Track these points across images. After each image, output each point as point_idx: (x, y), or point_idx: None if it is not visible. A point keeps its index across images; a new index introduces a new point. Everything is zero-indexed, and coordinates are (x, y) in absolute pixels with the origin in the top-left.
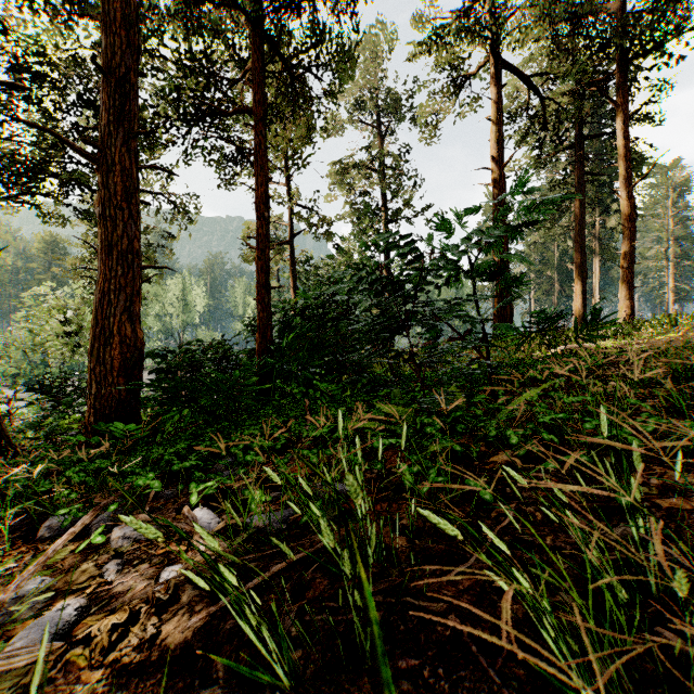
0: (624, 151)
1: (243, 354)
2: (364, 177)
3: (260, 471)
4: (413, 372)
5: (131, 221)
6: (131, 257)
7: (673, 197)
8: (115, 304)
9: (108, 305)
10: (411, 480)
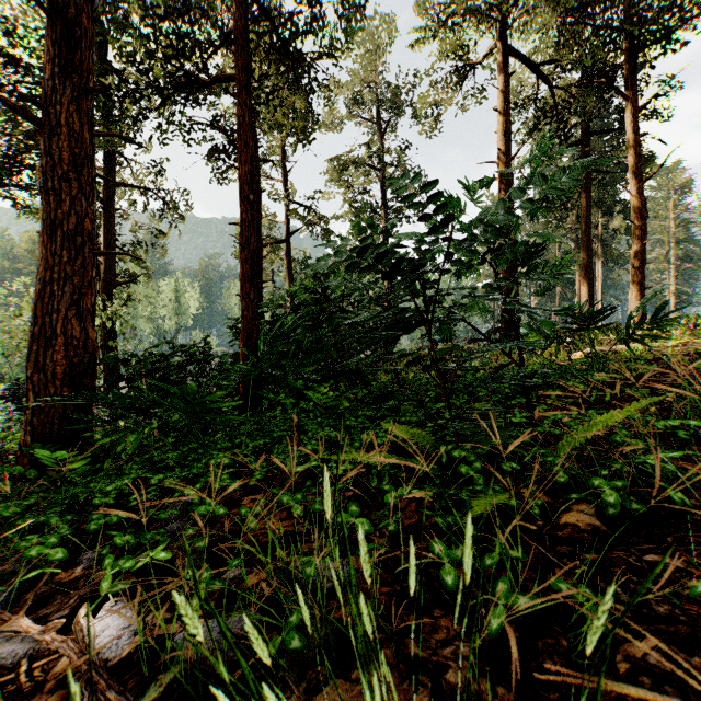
0: (634, 145)
1: (228, 358)
2: (363, 174)
3: (221, 525)
4: (418, 378)
5: (81, 196)
6: (80, 240)
7: (675, 199)
8: (59, 296)
9: (51, 298)
10: (454, 576)
